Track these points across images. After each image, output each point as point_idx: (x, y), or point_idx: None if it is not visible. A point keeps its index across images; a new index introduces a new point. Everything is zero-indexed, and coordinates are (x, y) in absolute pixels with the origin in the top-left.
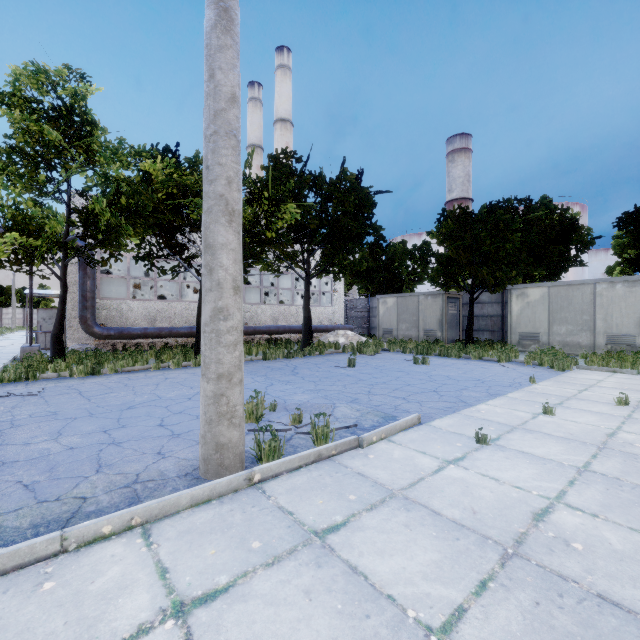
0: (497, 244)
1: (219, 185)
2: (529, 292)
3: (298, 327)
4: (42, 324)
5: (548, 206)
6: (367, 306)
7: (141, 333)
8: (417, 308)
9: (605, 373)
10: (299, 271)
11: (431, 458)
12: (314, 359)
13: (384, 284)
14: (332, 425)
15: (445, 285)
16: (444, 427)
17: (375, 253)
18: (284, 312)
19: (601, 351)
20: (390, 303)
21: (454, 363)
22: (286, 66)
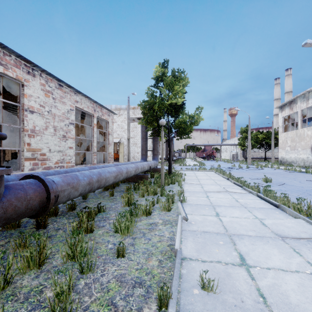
0: None
1: (272, 149)
2: None
3: None
4: (234, 156)
5: None
6: None
7: (252, 158)
8: None
9: None
10: None
11: None
12: None
13: None
14: None
15: None
16: None
17: None
18: None
19: None
20: None
21: None
22: (289, 74)
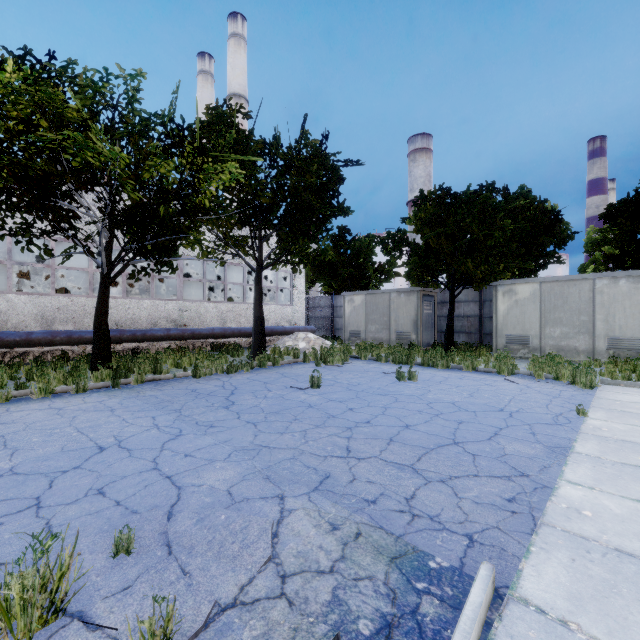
0: (486, 231)
1: None
2: (518, 289)
3: (250, 329)
4: None
5: (527, 196)
6: (331, 305)
7: (21, 339)
8: (388, 307)
9: None
10: (252, 263)
11: None
12: (264, 374)
13: (349, 281)
14: (265, 637)
15: (422, 280)
16: (568, 613)
17: (339, 246)
18: (234, 311)
19: (602, 357)
20: (357, 301)
21: (447, 377)
22: (240, 35)
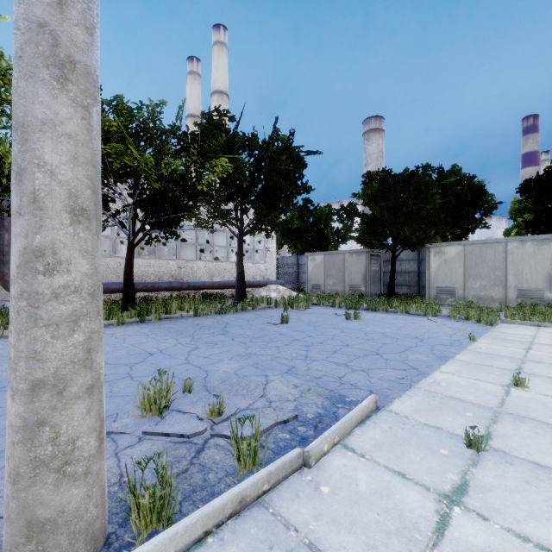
0: (419, 204)
1: (37, 3)
2: (446, 250)
3: (232, 282)
4: None
5: (458, 174)
6: (296, 263)
7: None
8: (343, 265)
9: (531, 327)
10: (234, 230)
11: (418, 489)
12: (246, 315)
13: (312, 243)
14: (264, 416)
15: (369, 243)
16: (410, 414)
17: (304, 215)
18: (219, 268)
19: (512, 304)
20: (318, 260)
21: (384, 318)
22: (222, 43)
